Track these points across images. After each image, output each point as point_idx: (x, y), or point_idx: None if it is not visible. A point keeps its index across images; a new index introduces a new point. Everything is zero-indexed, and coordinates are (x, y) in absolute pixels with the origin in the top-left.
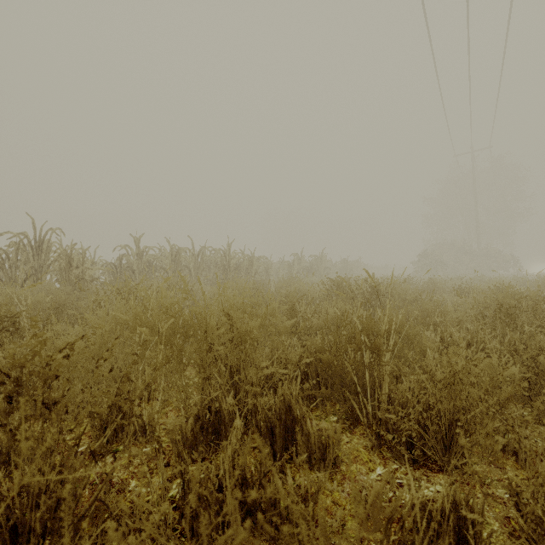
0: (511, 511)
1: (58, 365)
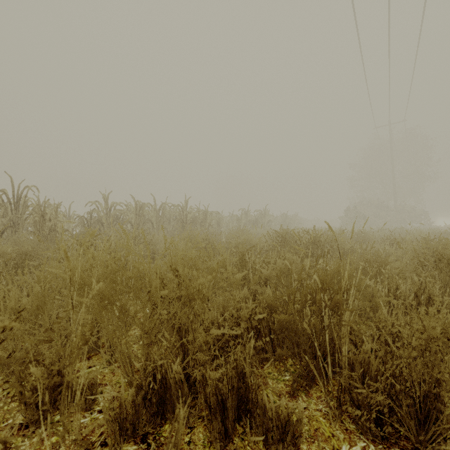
0: None
1: None
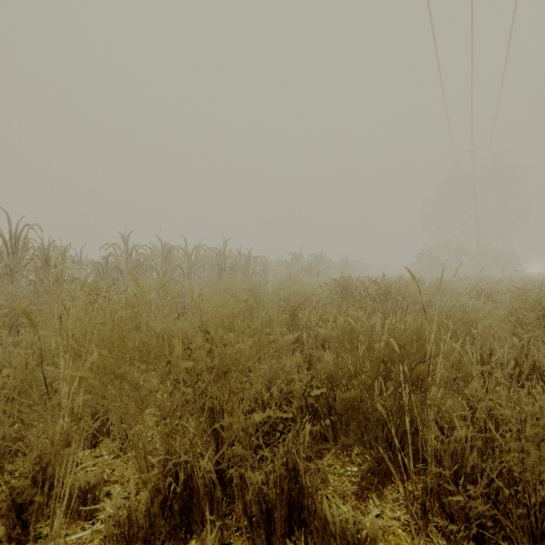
0: None
1: None
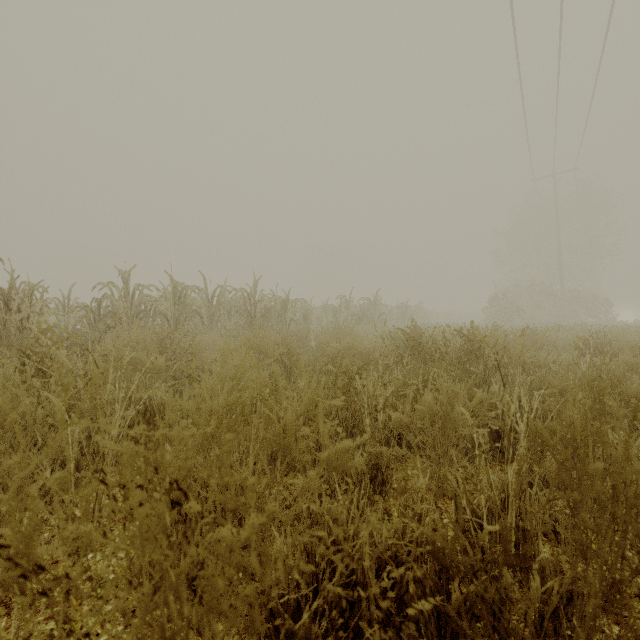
0: None
1: None
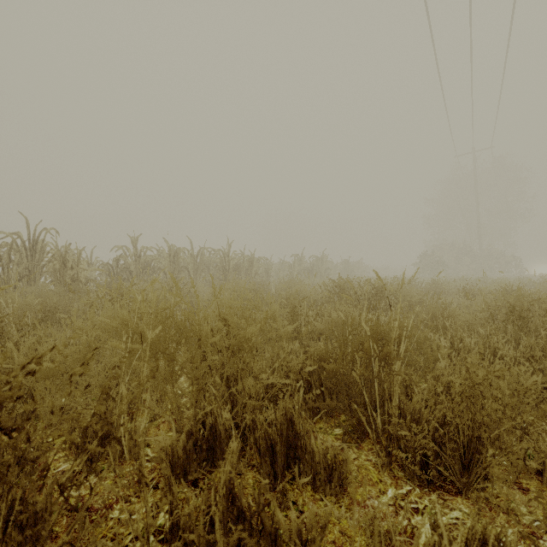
0: (542, 543)
1: (18, 385)
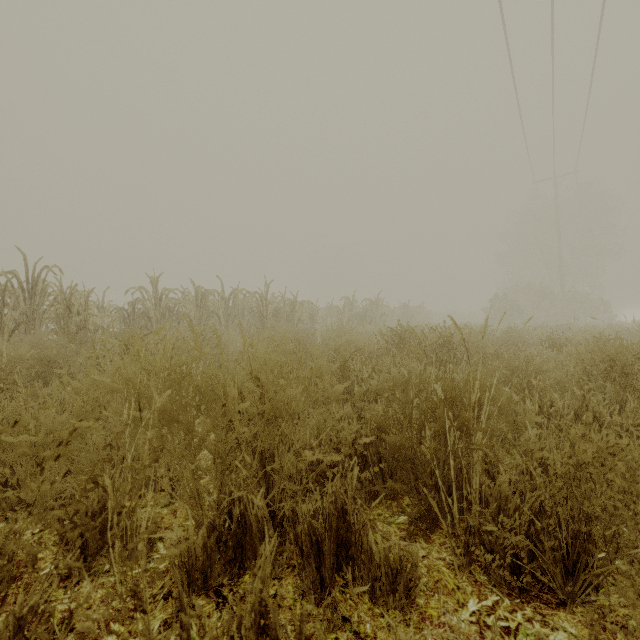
0: None
1: None
